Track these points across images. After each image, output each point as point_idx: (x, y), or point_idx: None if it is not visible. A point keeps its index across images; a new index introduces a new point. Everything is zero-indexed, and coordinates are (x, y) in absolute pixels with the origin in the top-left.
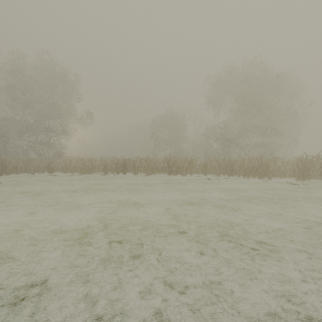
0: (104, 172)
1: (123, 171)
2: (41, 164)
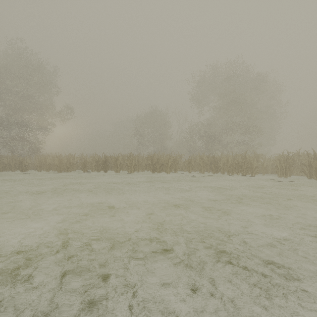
0: (84, 170)
1: (104, 169)
2: (11, 161)
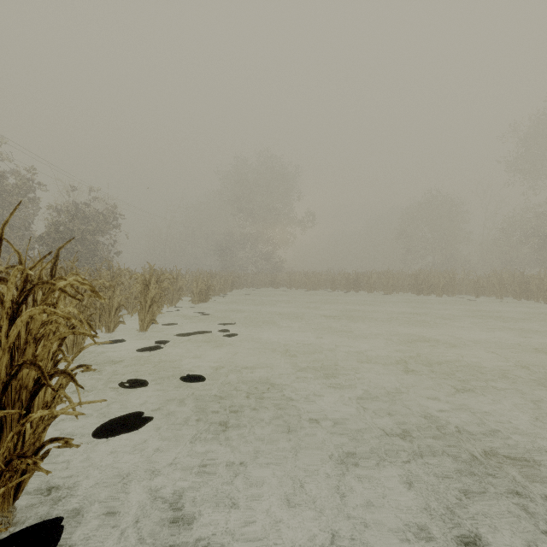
0: (332, 289)
1: (355, 289)
2: (266, 278)
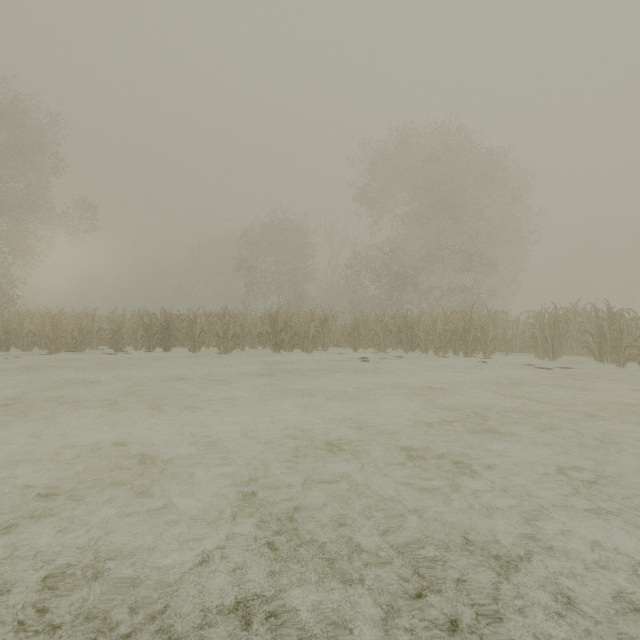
0: (115, 346)
1: (164, 344)
2: None
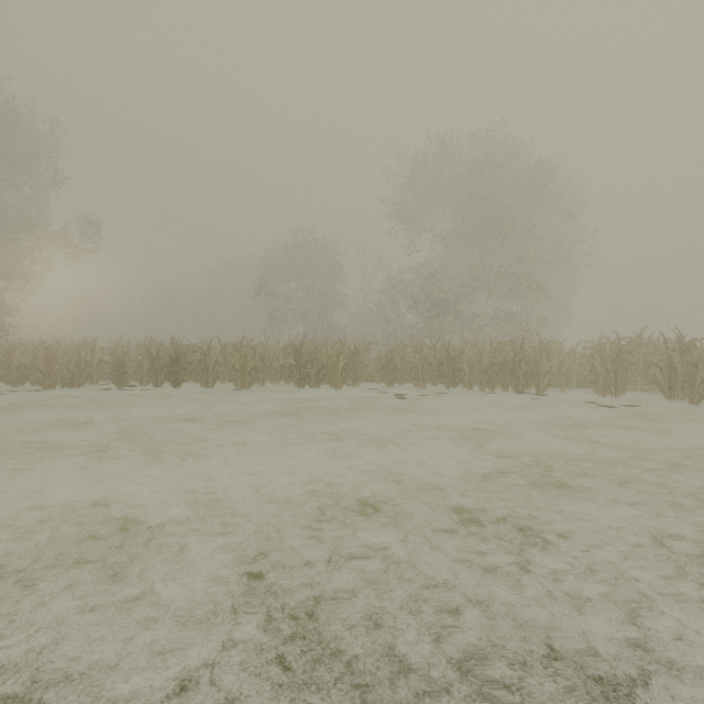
0: (117, 381)
1: (172, 379)
2: None
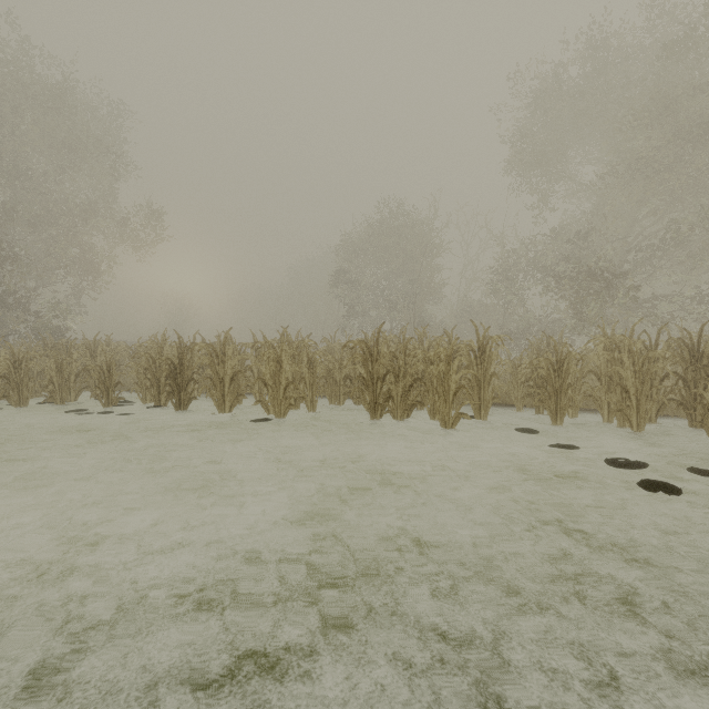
0: (103, 397)
1: (174, 396)
2: None
